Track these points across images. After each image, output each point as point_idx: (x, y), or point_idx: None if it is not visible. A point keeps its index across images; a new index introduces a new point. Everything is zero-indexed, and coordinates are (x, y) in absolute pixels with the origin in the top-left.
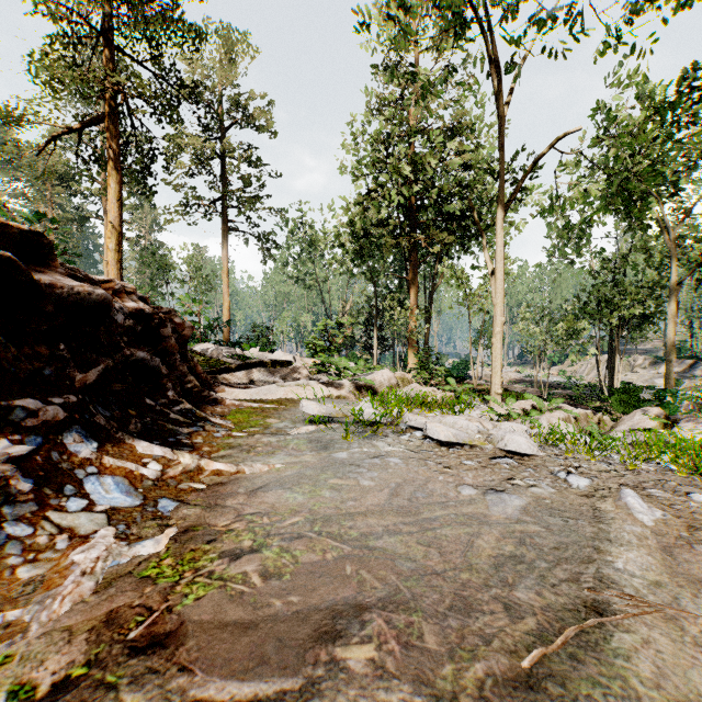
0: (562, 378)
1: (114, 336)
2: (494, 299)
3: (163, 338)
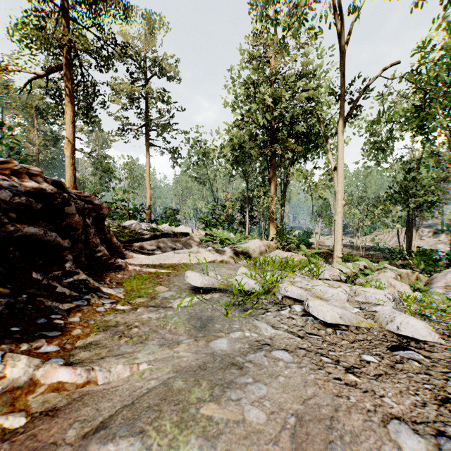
0: (372, 244)
1: None
2: (336, 188)
3: (68, 215)
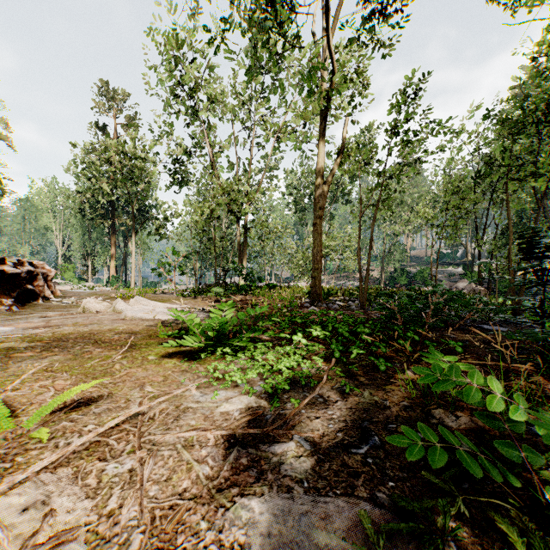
0: None
1: None
2: (132, 261)
3: None
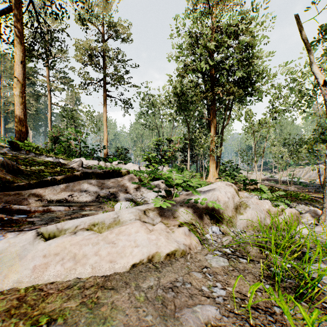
0: (289, 178)
1: None
2: None
3: None
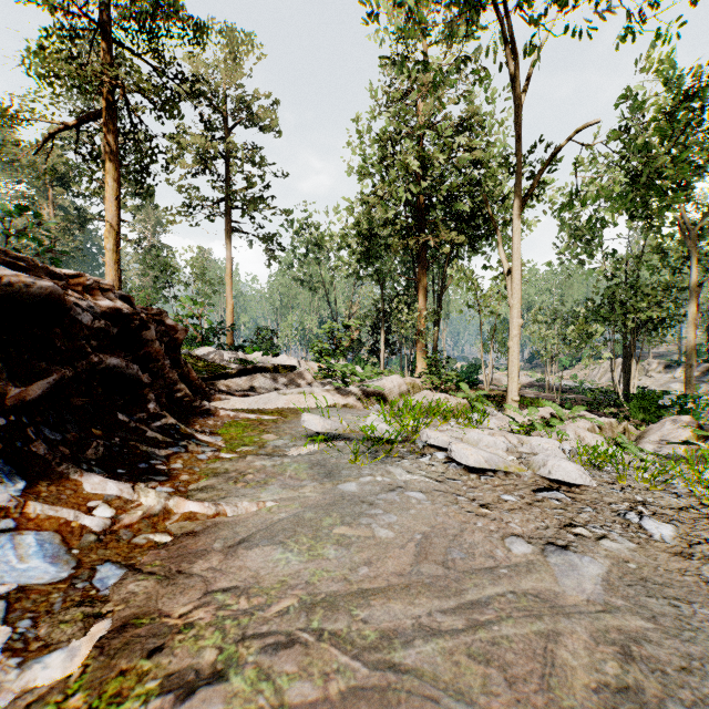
0: (573, 383)
1: (78, 339)
2: (510, 300)
3: (146, 342)
